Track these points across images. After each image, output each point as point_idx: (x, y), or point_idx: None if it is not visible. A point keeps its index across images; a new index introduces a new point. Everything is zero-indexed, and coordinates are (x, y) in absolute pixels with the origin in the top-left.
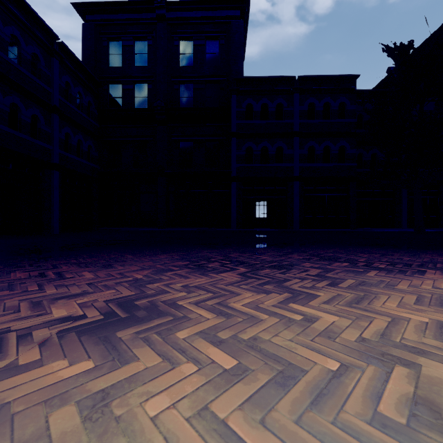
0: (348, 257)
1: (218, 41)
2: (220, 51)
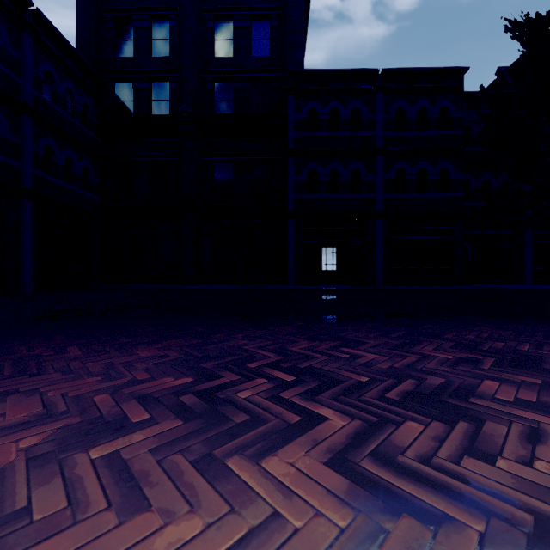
0: (548, 353)
1: (269, 23)
2: (271, 36)
